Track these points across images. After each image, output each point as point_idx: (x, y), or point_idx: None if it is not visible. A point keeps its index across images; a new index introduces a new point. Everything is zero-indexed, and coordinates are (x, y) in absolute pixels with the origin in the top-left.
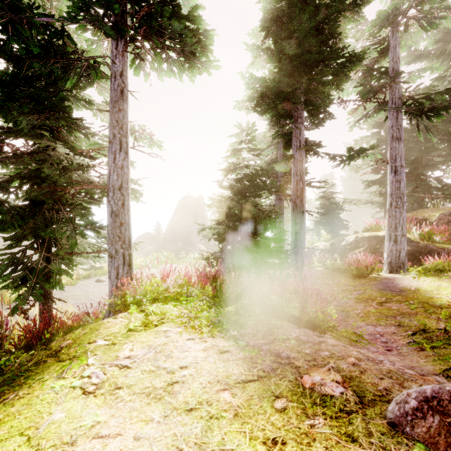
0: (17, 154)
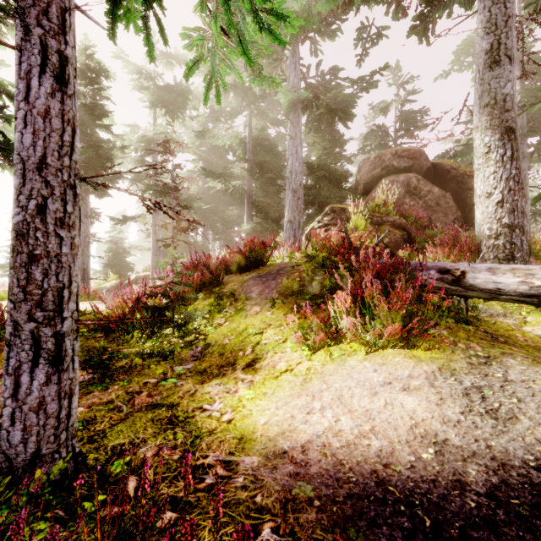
0: None
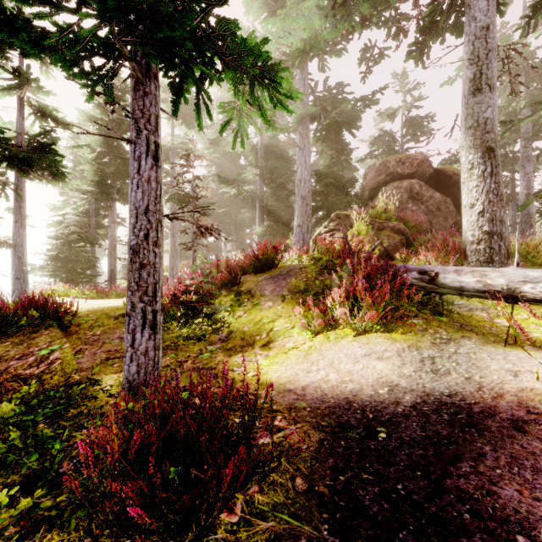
0: None
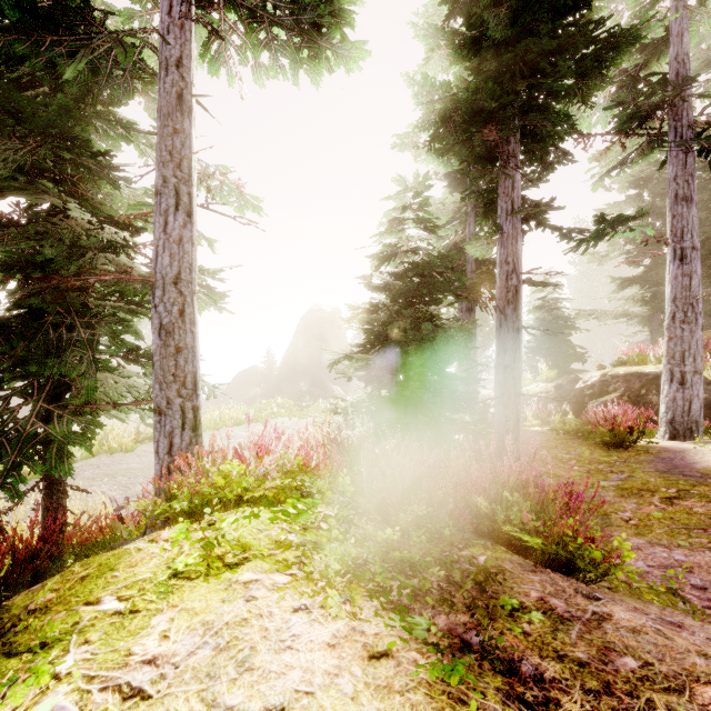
0: (3, 225)
